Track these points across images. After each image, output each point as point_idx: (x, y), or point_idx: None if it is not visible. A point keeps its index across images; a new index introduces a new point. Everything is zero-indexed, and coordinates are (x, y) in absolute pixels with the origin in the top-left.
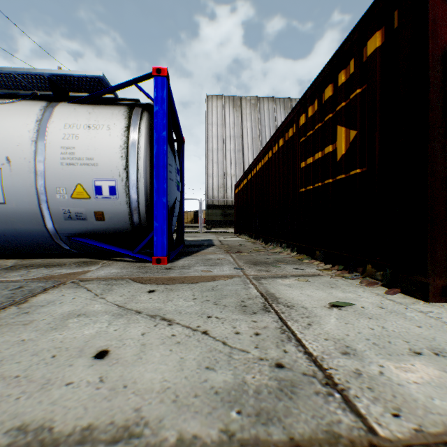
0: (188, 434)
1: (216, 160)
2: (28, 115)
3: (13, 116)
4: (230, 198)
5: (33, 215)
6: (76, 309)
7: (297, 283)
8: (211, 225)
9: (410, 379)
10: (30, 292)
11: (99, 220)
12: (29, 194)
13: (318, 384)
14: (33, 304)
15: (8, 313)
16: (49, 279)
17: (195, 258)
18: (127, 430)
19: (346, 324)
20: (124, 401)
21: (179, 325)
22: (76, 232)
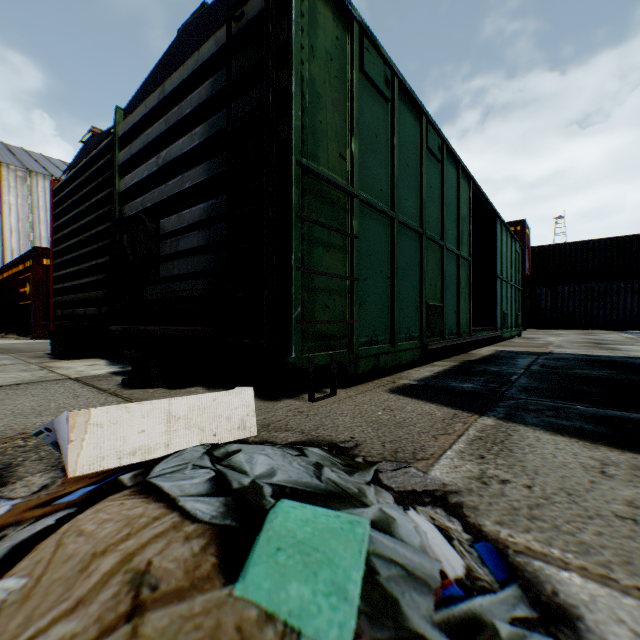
0: None
1: None
2: None
3: None
4: None
5: None
6: None
7: None
8: None
9: None
10: None
11: None
12: None
13: None
14: None
15: None
16: None
17: None
18: None
19: None
20: None
21: None
22: None
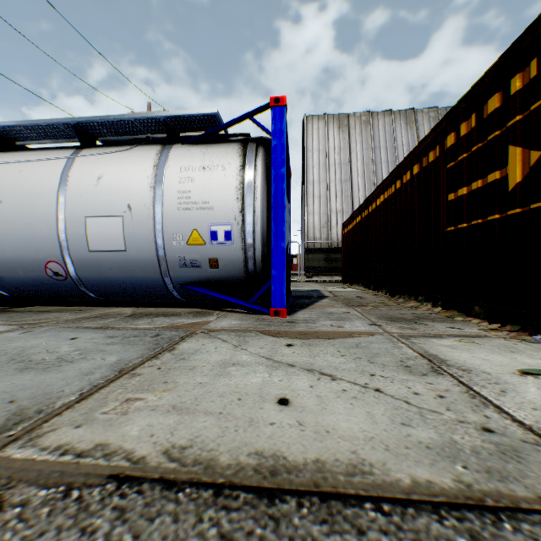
0: (420, 479)
1: (317, 194)
2: (146, 161)
3: (132, 163)
4: (336, 240)
5: (150, 262)
6: (226, 358)
7: (460, 345)
8: (313, 273)
9: None
10: (169, 340)
11: (213, 267)
12: (147, 241)
13: None
14: (181, 351)
15: (167, 358)
16: (178, 328)
17: (313, 311)
18: (356, 467)
19: None
20: (336, 444)
21: (344, 381)
22: (189, 281)
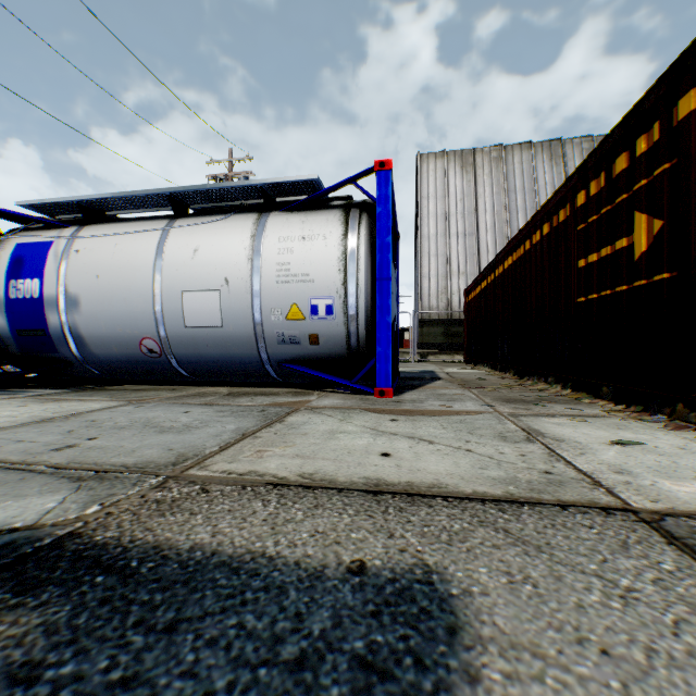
0: (480, 491)
1: (434, 252)
2: (242, 231)
3: (228, 234)
4: (457, 309)
5: (247, 339)
6: (333, 428)
7: (569, 423)
8: (428, 351)
9: (681, 490)
10: (276, 414)
11: (313, 344)
12: (245, 316)
13: (584, 484)
14: (291, 422)
15: (280, 427)
16: (281, 406)
17: (423, 393)
18: (436, 485)
19: (626, 456)
20: (424, 476)
21: (440, 445)
22: (287, 358)
